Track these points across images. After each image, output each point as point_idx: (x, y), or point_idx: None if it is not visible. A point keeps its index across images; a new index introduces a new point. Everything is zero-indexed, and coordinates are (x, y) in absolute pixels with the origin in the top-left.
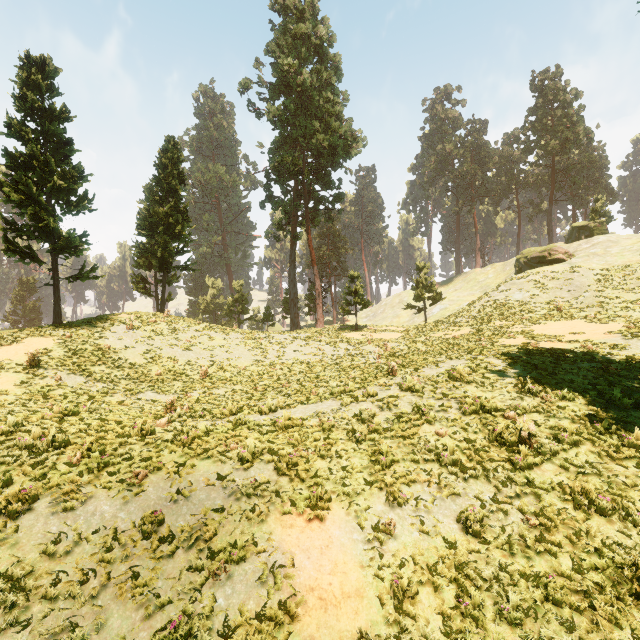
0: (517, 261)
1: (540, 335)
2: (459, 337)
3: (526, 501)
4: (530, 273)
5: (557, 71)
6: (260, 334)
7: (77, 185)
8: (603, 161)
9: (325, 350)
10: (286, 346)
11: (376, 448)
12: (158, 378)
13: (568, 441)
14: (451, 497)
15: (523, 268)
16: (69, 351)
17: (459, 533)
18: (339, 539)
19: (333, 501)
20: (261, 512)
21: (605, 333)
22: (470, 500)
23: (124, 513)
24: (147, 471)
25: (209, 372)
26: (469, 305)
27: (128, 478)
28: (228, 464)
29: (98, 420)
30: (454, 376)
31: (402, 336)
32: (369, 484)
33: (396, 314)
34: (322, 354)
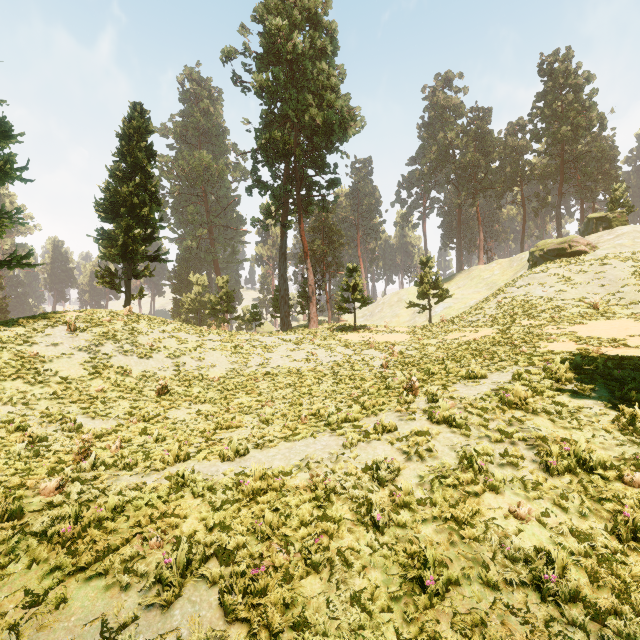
0: (531, 254)
1: (593, 338)
2: (481, 340)
3: None
4: (551, 266)
5: (567, 53)
6: (243, 336)
7: None
8: (614, 151)
9: (319, 355)
10: (272, 350)
11: (413, 551)
12: (98, 395)
13: None
14: None
15: (539, 262)
16: None
17: None
18: None
19: None
20: None
21: None
22: None
23: None
24: None
25: (170, 386)
26: (482, 302)
27: None
28: (134, 592)
29: None
30: (511, 401)
31: (409, 338)
32: None
33: (395, 313)
34: (315, 360)
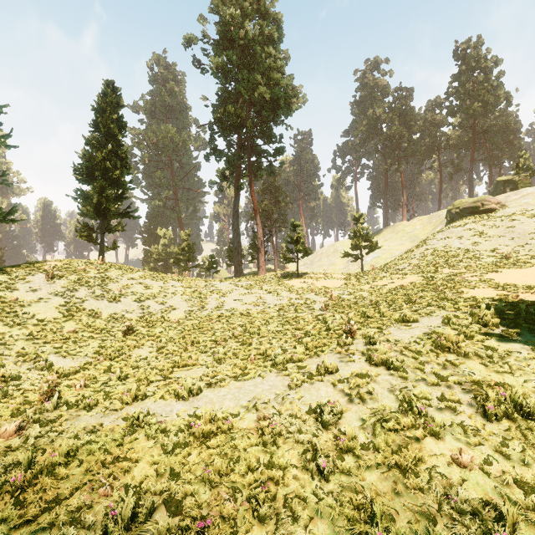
0: (448, 212)
1: (509, 285)
2: (408, 286)
3: None
4: (467, 222)
5: (478, 41)
6: (201, 282)
7: None
8: (518, 124)
9: (267, 299)
10: (226, 295)
11: (359, 503)
12: (71, 336)
13: None
14: None
15: (455, 218)
16: None
17: None
18: None
19: None
20: None
21: None
22: None
23: None
24: None
25: (135, 327)
26: (407, 253)
27: None
28: None
29: None
30: (444, 345)
31: (344, 284)
32: None
33: (332, 262)
34: (264, 304)
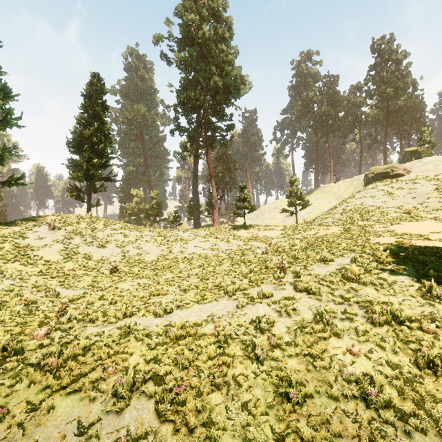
0: (366, 176)
1: (406, 234)
2: (331, 235)
3: None
4: (379, 184)
5: (391, 38)
6: (168, 232)
7: (2, 102)
8: (423, 105)
9: (220, 245)
10: (188, 242)
11: (282, 376)
12: (70, 273)
13: None
14: None
15: (371, 181)
16: None
17: None
18: None
19: None
20: None
21: None
22: None
23: None
24: None
25: (119, 266)
26: (332, 209)
27: None
28: (98, 402)
29: None
30: (349, 277)
31: (281, 234)
32: (279, 439)
33: (272, 216)
34: (218, 249)
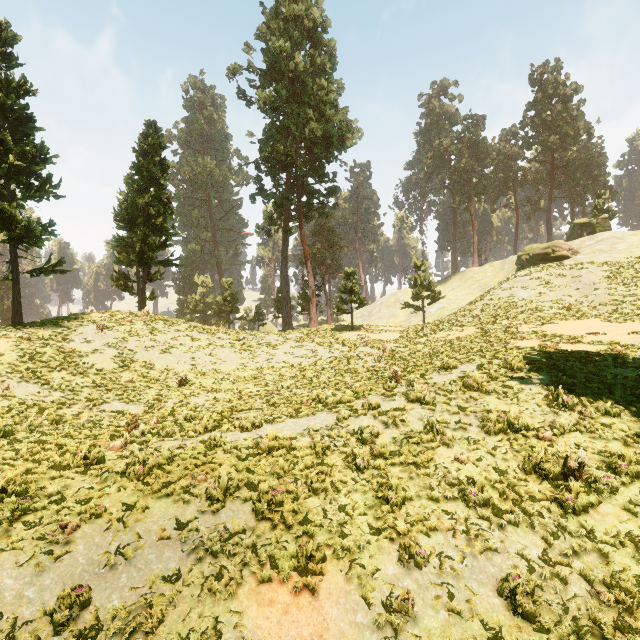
0: (519, 258)
1: (556, 336)
2: (464, 338)
3: (589, 562)
4: (534, 270)
5: (557, 65)
6: (249, 335)
7: (39, 167)
8: (602, 158)
9: (319, 352)
10: (276, 348)
11: (383, 481)
12: (129, 385)
13: (628, 472)
14: (485, 553)
15: (525, 265)
16: (24, 355)
17: (503, 613)
18: (337, 623)
19: (328, 560)
20: (230, 580)
21: (629, 334)
22: (512, 559)
23: (34, 590)
24: (79, 520)
25: (189, 377)
26: (470, 304)
27: (51, 532)
28: (192, 504)
29: (36, 443)
30: (470, 385)
31: (401, 337)
32: (375, 533)
33: (392, 314)
34: (315, 356)
